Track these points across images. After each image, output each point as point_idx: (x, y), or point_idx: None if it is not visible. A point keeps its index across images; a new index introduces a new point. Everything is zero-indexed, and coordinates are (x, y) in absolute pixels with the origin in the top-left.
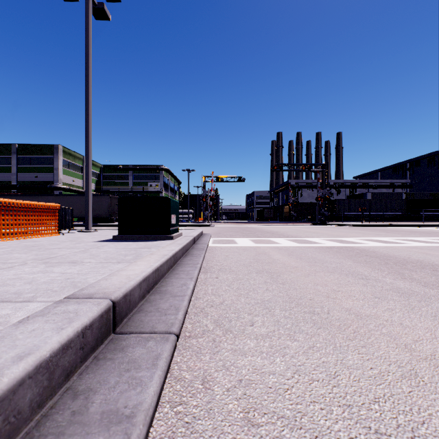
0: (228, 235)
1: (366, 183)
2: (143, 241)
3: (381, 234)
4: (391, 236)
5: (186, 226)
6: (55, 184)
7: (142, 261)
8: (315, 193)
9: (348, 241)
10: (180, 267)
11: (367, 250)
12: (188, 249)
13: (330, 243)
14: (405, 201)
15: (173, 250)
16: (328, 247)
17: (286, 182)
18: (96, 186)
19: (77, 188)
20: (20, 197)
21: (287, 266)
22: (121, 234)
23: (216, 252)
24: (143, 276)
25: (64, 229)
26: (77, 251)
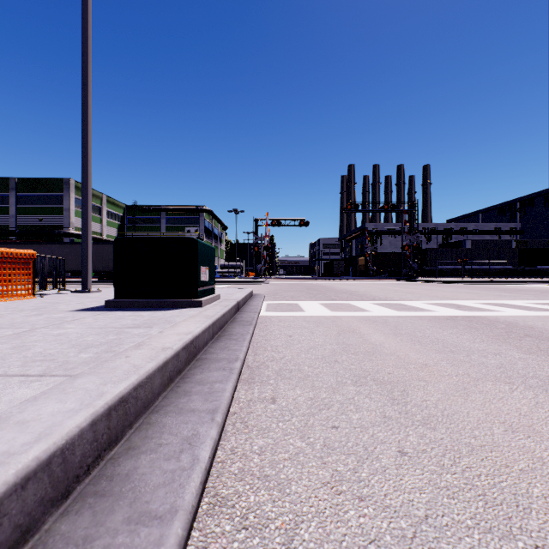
0: (289, 297)
1: (464, 228)
2: (152, 309)
3: (504, 296)
4: (523, 299)
5: (233, 283)
6: (65, 229)
7: (92, 375)
8: (398, 241)
9: (469, 307)
10: (199, 371)
11: (515, 323)
12: (225, 323)
13: (445, 311)
14: (516, 250)
15: (190, 332)
16: (448, 319)
17: (361, 227)
18: (118, 232)
19: (94, 234)
20: (16, 246)
21: (407, 363)
22: (118, 297)
23: (272, 328)
24: (26, 463)
25: (46, 288)
26: (7, 334)
